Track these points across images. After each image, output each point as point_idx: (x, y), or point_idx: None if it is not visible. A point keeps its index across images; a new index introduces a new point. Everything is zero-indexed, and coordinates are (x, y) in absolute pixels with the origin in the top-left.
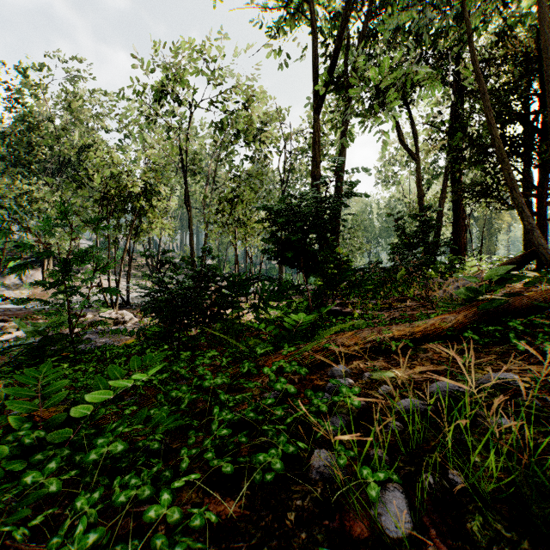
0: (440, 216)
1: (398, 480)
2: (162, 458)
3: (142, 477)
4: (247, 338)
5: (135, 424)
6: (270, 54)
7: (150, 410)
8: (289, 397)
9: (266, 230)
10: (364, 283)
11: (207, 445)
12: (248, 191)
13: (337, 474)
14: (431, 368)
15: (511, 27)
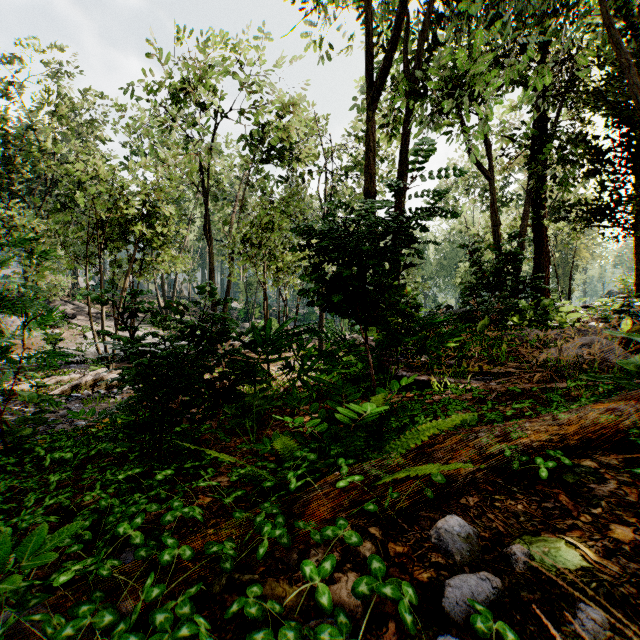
0: (521, 249)
1: None
2: None
3: None
4: (273, 435)
5: None
6: (308, 47)
7: None
8: None
9: (304, 267)
10: (447, 339)
11: None
12: (281, 215)
13: None
14: None
15: None
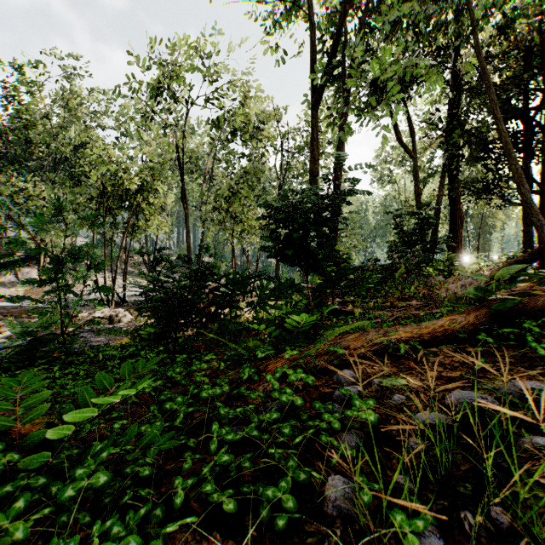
0: (437, 213)
1: (432, 520)
2: (154, 483)
3: (127, 520)
4: (246, 339)
5: (123, 443)
6: (267, 51)
7: (141, 426)
8: (295, 409)
9: (263, 228)
10: (366, 281)
11: (205, 473)
12: (245, 188)
13: (358, 511)
14: (466, 384)
15: (514, 21)
